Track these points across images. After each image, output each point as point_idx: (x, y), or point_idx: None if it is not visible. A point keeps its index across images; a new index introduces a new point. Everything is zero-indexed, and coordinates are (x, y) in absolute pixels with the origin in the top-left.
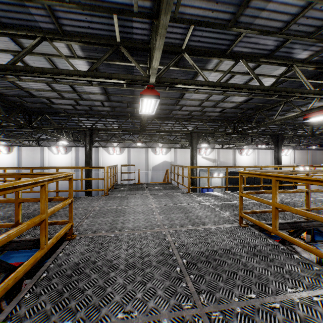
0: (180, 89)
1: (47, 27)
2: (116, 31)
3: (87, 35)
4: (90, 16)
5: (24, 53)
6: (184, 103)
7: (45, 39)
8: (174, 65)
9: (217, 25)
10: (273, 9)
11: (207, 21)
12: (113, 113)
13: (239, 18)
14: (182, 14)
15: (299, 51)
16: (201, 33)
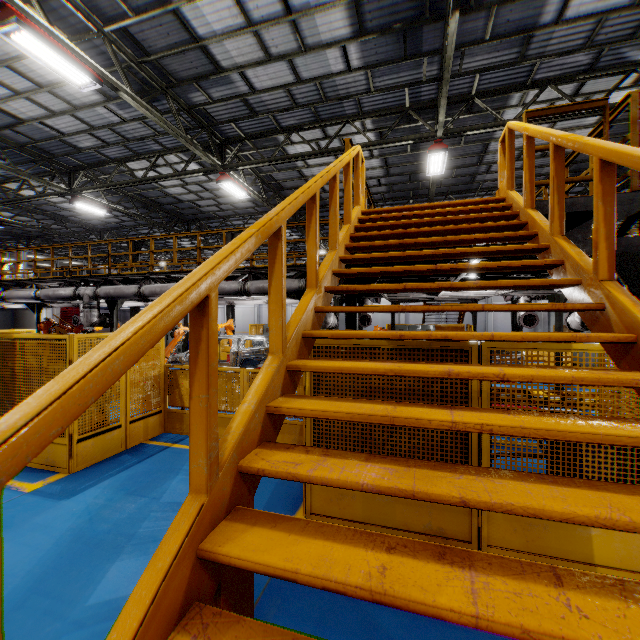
0: (481, 139)
1: (351, 112)
2: (406, 99)
3: (380, 109)
4: (386, 95)
5: (333, 137)
6: (492, 160)
7: (347, 123)
8: (466, 113)
9: (504, 66)
10: (561, 36)
11: (493, 65)
12: (389, 196)
13: (527, 53)
14: (467, 69)
15: (634, 53)
16: (489, 76)
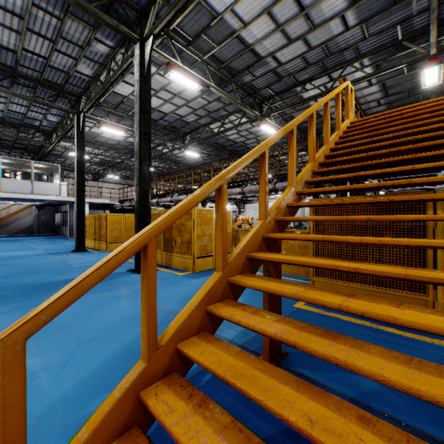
0: None
1: (350, 58)
2: (398, 34)
3: (375, 48)
4: (379, 37)
5: (336, 79)
6: None
7: (348, 66)
8: None
9: None
10: None
11: None
12: None
13: None
14: None
15: None
16: None
